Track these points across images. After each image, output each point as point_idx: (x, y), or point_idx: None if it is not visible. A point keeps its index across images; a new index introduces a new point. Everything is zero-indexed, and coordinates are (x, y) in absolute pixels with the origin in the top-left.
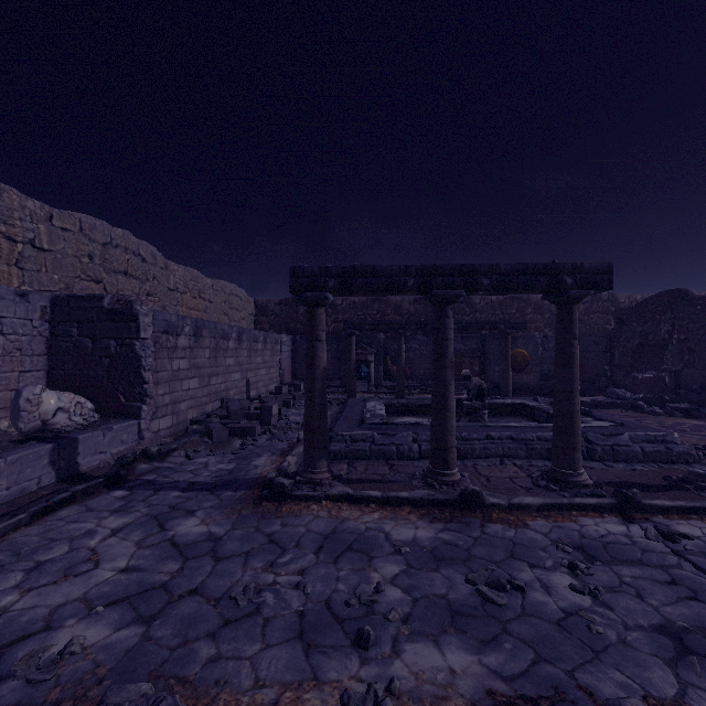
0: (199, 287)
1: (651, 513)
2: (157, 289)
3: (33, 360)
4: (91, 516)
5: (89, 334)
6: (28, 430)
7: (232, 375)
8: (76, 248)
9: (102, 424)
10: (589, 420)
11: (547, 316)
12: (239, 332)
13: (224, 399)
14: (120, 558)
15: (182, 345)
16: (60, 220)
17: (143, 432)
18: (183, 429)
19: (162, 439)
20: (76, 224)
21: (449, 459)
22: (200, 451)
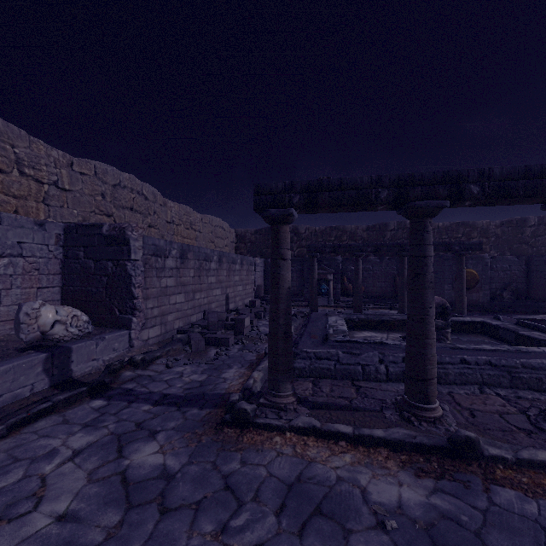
0: (190, 220)
1: None
2: (157, 222)
3: (49, 278)
4: (62, 430)
5: (92, 257)
6: (29, 340)
7: (213, 291)
8: (91, 189)
9: (99, 333)
10: None
11: (493, 239)
12: (220, 255)
13: (206, 312)
14: (64, 496)
15: (169, 266)
16: (78, 166)
17: (133, 341)
18: (170, 337)
19: (149, 347)
20: (91, 169)
21: (429, 392)
22: (179, 360)
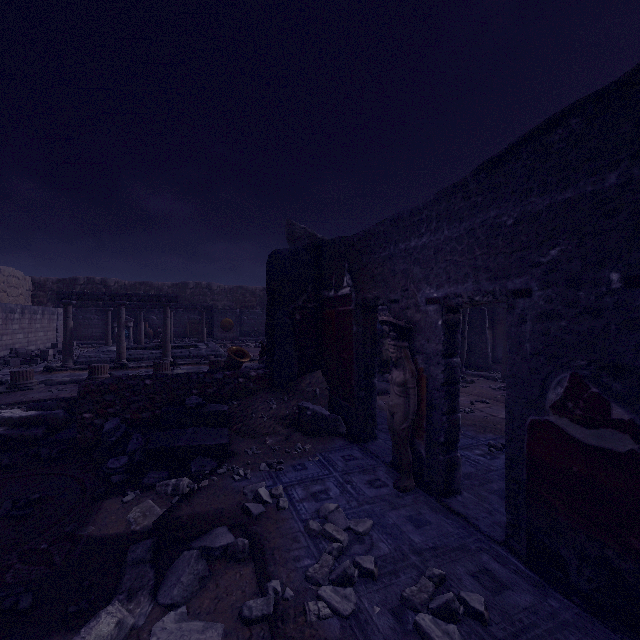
0: None
1: (180, 365)
2: None
3: None
4: None
5: None
6: None
7: (17, 335)
8: None
9: None
10: (204, 347)
11: (258, 298)
12: (23, 308)
13: (13, 349)
14: None
15: None
16: None
17: None
18: None
19: None
20: None
21: (122, 356)
22: (4, 369)
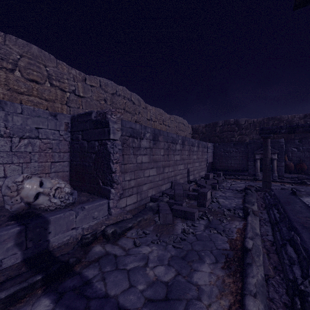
0: (162, 118)
1: None
2: (140, 119)
3: (60, 155)
4: None
5: (86, 138)
6: (15, 210)
7: (178, 166)
8: (97, 96)
9: (85, 201)
10: None
11: None
12: (183, 139)
13: (172, 183)
14: None
15: (144, 146)
16: (89, 81)
17: (111, 210)
18: (145, 203)
19: (124, 215)
20: (97, 83)
21: None
22: (147, 234)
